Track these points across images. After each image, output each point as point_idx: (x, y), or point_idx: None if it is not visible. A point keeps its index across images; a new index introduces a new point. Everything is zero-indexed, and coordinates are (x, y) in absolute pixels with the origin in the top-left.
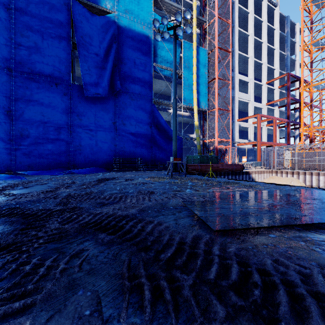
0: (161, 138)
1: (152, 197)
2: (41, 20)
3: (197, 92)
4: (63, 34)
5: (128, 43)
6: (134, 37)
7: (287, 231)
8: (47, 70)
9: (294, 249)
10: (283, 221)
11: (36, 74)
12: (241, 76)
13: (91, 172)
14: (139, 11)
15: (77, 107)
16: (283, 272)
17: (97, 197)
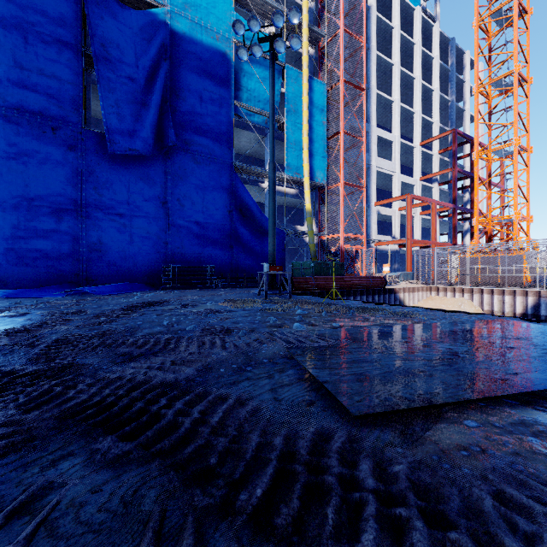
0: (248, 231)
1: (229, 341)
2: (23, 8)
3: (309, 154)
4: (67, 37)
5: (189, 63)
6: (200, 54)
7: (494, 410)
8: (35, 103)
9: (525, 458)
10: (482, 388)
11: (14, 108)
12: (382, 131)
13: (120, 291)
14: (210, 9)
15: (94, 173)
16: (527, 534)
17: (119, 343)
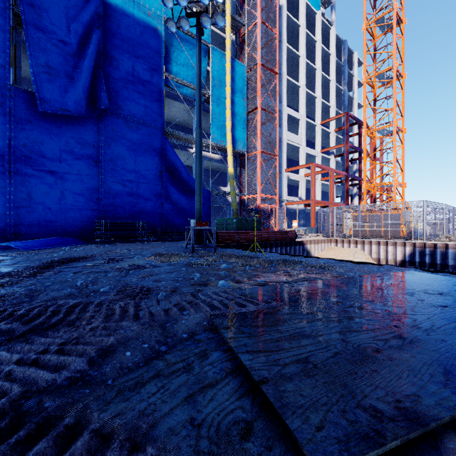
0: (177, 190)
1: (144, 307)
2: None
3: (232, 125)
4: None
5: (122, 34)
6: (132, 26)
7: None
8: None
9: None
10: None
11: None
12: (291, 110)
13: (50, 245)
14: None
15: (23, 129)
16: None
17: (3, 315)
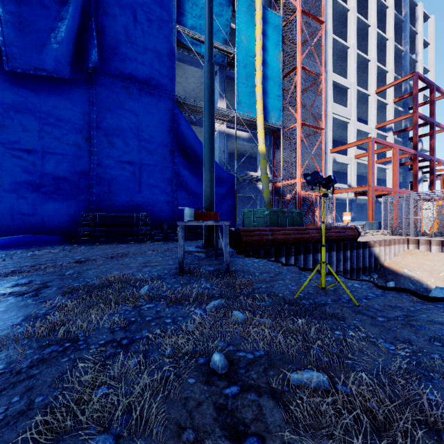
0: (192, 175)
1: None
2: None
3: (263, 91)
4: None
5: None
6: None
7: None
8: None
9: None
10: None
11: None
12: (338, 77)
13: (3, 248)
14: None
15: None
16: None
17: None
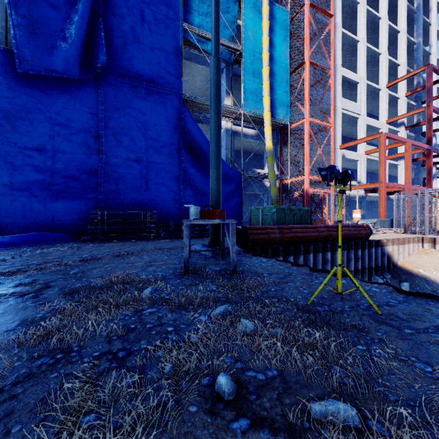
0: (198, 172)
1: None
2: None
3: (270, 88)
4: None
5: None
6: None
7: None
8: None
9: None
10: None
11: None
12: (347, 71)
13: (14, 245)
14: None
15: (4, 98)
16: None
17: None
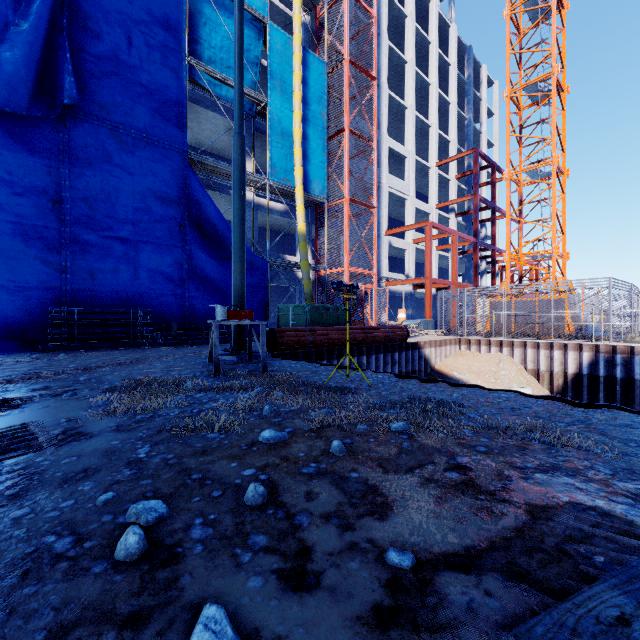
0: (210, 258)
1: None
2: None
3: (303, 155)
4: None
5: None
6: None
7: None
8: None
9: None
10: None
11: None
12: (394, 142)
13: None
14: None
15: None
16: None
17: None
